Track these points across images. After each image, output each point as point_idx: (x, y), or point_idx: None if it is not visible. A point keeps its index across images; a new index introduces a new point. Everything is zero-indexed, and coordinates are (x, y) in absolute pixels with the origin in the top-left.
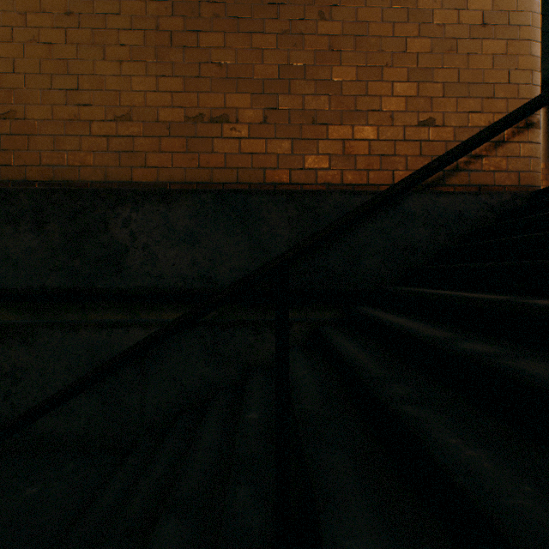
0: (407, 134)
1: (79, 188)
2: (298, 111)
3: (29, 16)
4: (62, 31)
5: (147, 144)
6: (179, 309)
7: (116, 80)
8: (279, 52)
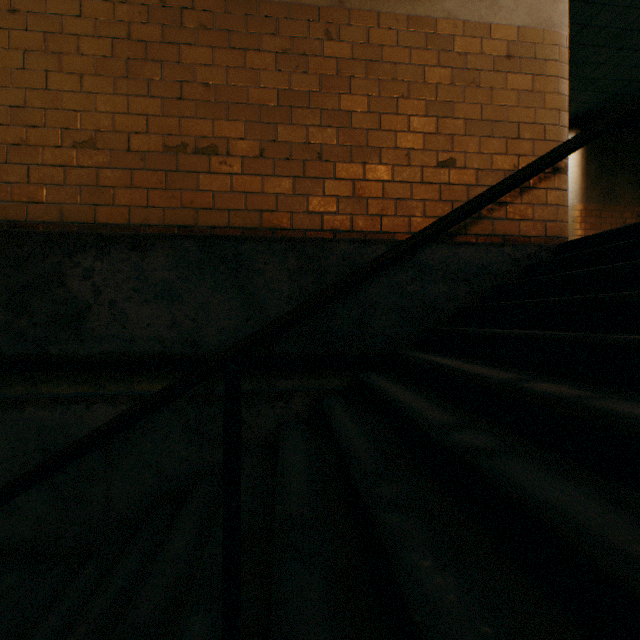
0: (426, 175)
1: (26, 230)
2: (300, 144)
3: None
4: (4, 32)
5: (116, 178)
6: (157, 378)
7: (75, 97)
8: (278, 74)
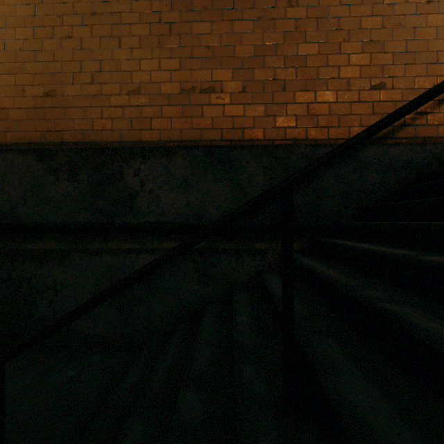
0: (362, 96)
1: (102, 146)
2: (270, 81)
3: (65, 18)
4: (88, 27)
5: (152, 112)
6: (176, 240)
7: (128, 63)
8: (255, 35)
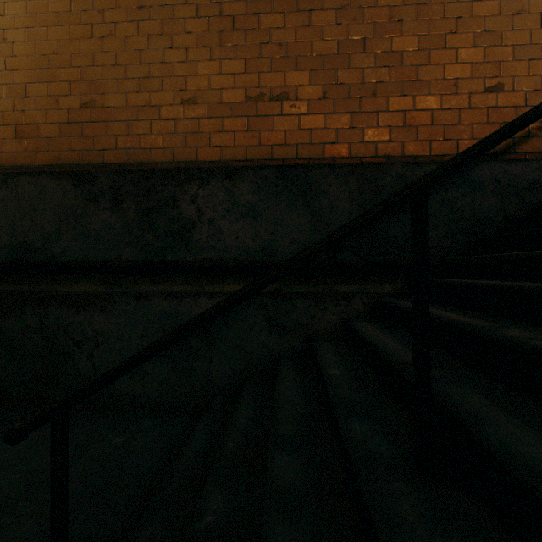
0: (473, 101)
1: (151, 168)
2: (357, 84)
3: (106, 13)
4: (135, 24)
5: (211, 125)
6: (241, 281)
7: (182, 66)
8: (338, 28)
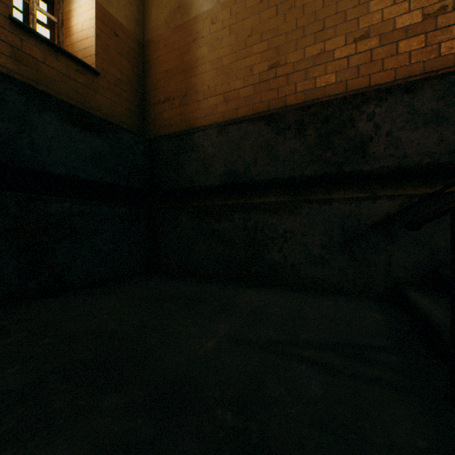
0: None
1: (328, 99)
2: None
3: None
4: None
5: (384, 52)
6: (417, 186)
7: (354, 10)
8: None
